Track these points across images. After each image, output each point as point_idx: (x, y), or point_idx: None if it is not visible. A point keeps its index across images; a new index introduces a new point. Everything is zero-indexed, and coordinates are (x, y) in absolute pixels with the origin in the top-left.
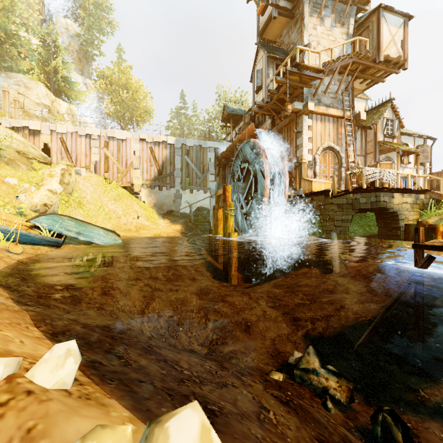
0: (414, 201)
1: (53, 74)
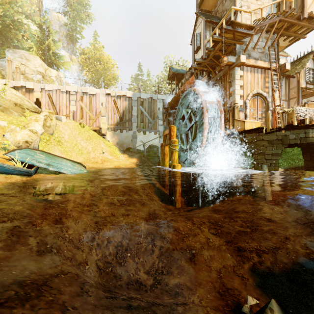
0: None
1: (47, 50)
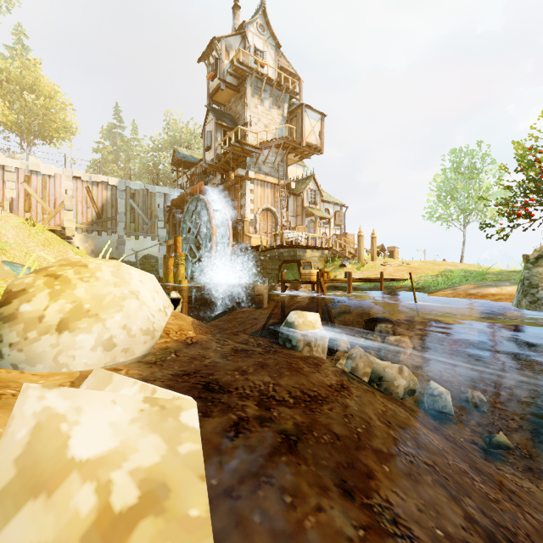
0: (321, 255)
1: None
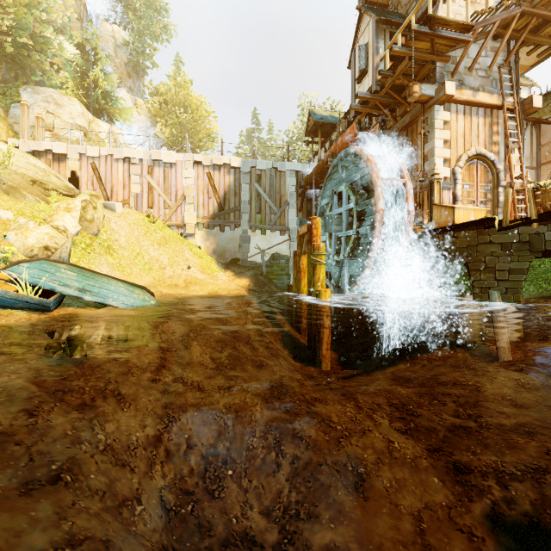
0: None
1: (92, 89)
